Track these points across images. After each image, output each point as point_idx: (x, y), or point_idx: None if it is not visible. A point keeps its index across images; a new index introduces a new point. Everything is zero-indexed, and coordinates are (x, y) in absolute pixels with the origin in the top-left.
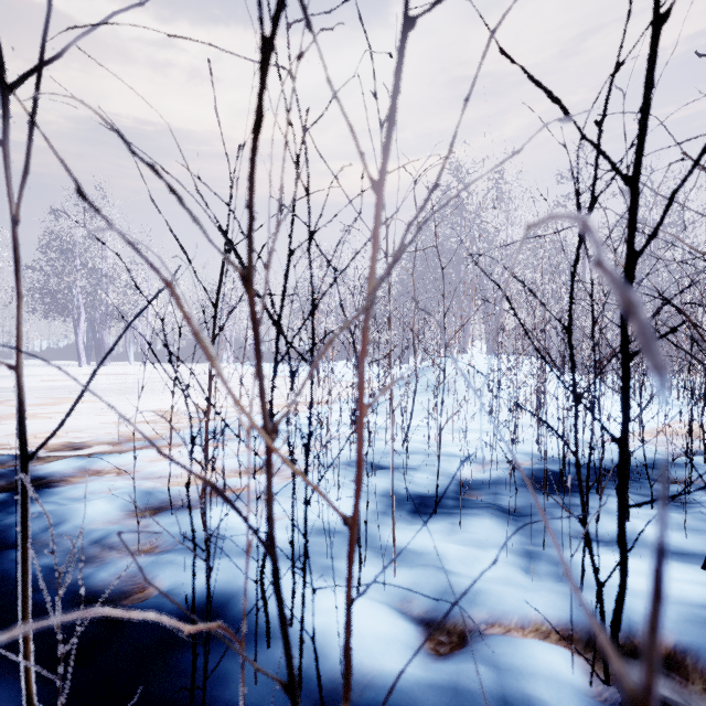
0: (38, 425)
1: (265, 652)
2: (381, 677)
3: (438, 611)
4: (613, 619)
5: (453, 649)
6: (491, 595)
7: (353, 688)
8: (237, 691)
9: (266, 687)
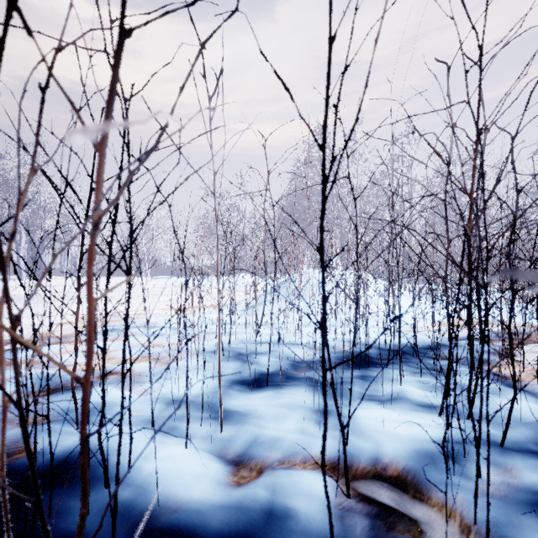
0: None
1: (103, 491)
2: (187, 503)
3: (246, 455)
4: (322, 448)
5: (251, 480)
6: (287, 441)
7: (164, 512)
8: (73, 520)
9: (95, 516)
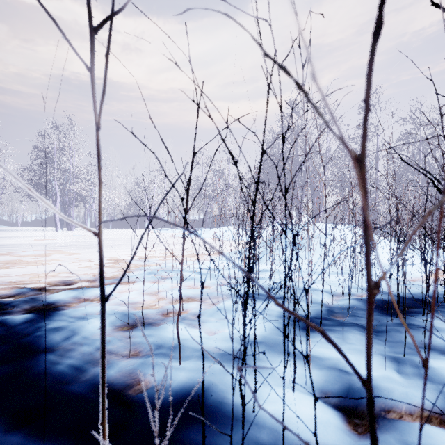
0: (39, 268)
1: (241, 432)
2: None
3: (348, 401)
4: None
5: (367, 429)
6: (382, 389)
7: None
8: None
9: None
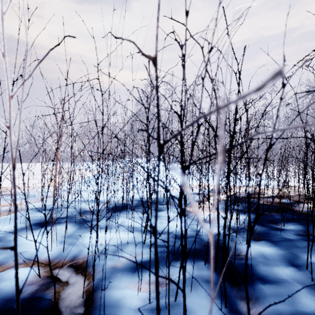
0: None
1: None
2: None
3: (0, 262)
4: None
5: None
6: (30, 253)
7: None
8: None
9: None
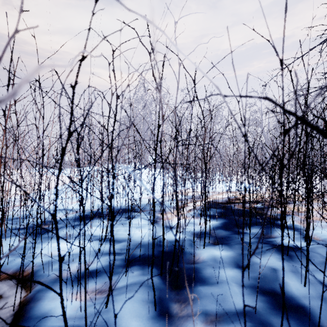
0: None
1: None
2: None
3: None
4: None
5: None
6: None
7: None
8: None
9: None
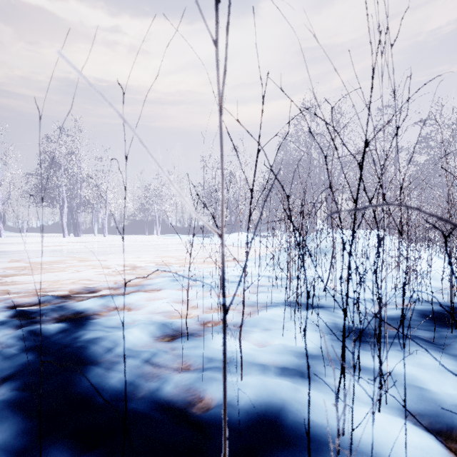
0: (57, 275)
1: None
2: None
3: (440, 423)
4: None
5: None
6: None
7: None
8: None
9: None
